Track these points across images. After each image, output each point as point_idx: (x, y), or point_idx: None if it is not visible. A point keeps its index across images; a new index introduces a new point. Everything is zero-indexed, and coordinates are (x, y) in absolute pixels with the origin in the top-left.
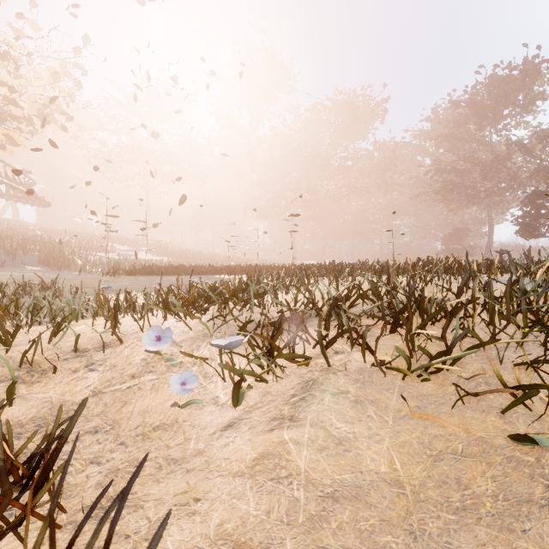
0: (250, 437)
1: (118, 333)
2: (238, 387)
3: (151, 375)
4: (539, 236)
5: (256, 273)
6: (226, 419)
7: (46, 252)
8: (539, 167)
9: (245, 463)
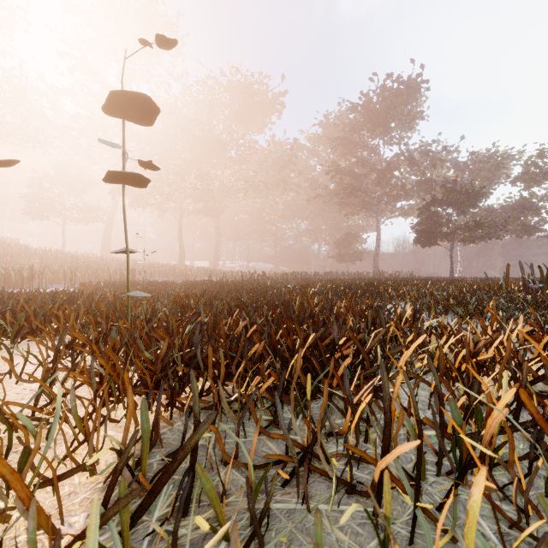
0: None
1: None
2: None
3: None
4: (434, 244)
5: None
6: None
7: None
8: (421, 180)
9: None
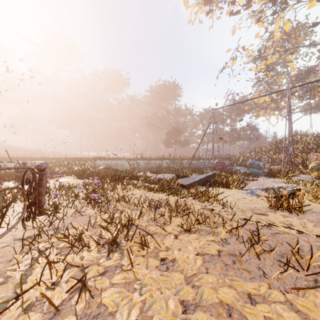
0: None
1: None
2: None
3: None
4: (170, 147)
5: (50, 160)
6: None
7: None
8: (177, 122)
9: None
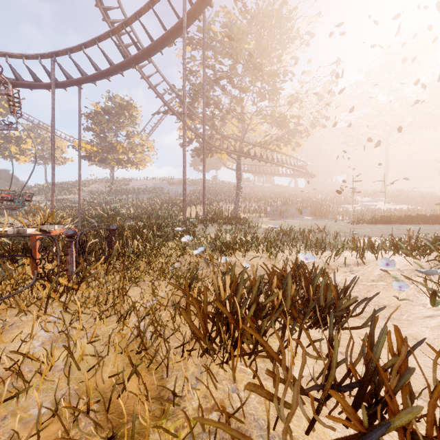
0: (439, 321)
1: (364, 259)
2: (434, 296)
3: (383, 283)
4: None
5: None
6: (429, 314)
7: (314, 207)
8: None
9: (430, 326)
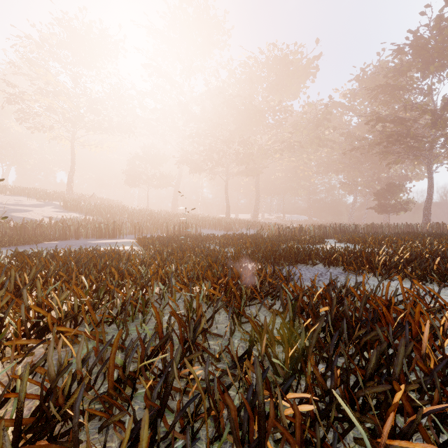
0: None
1: None
2: None
3: None
4: None
5: None
6: None
7: None
8: None
9: None
